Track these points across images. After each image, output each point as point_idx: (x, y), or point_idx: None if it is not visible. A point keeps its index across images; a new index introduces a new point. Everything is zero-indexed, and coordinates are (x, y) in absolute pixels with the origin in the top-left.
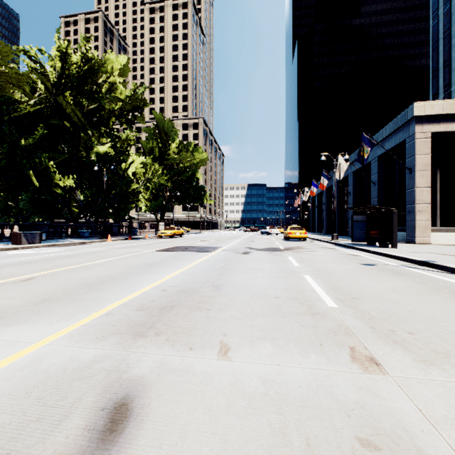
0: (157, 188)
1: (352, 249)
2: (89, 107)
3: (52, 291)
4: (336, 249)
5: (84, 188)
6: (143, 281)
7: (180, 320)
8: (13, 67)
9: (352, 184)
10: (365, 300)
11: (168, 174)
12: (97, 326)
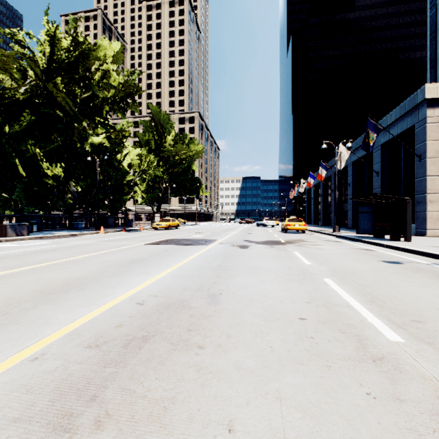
0: (153, 180)
1: (360, 242)
2: (83, 96)
3: None
4: (342, 242)
5: (79, 179)
6: (118, 287)
7: (150, 377)
8: None
9: (352, 174)
10: (437, 325)
11: (164, 166)
12: None
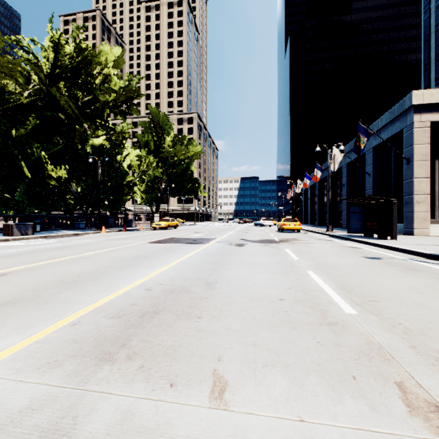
0: (152, 181)
1: (350, 241)
2: (84, 99)
3: (21, 290)
4: (333, 241)
5: (79, 180)
6: (128, 278)
7: (162, 334)
8: (4, 56)
9: (346, 176)
10: (388, 303)
11: (163, 167)
12: (54, 343)
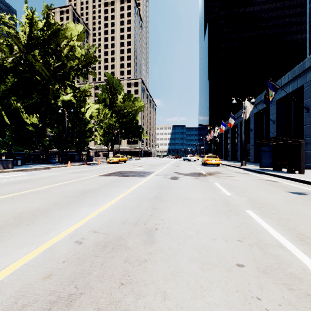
0: (108, 127)
1: (264, 174)
2: (55, 65)
3: None
4: (250, 174)
5: (53, 126)
6: (64, 221)
7: None
8: None
9: (254, 123)
10: None
11: (116, 117)
12: None
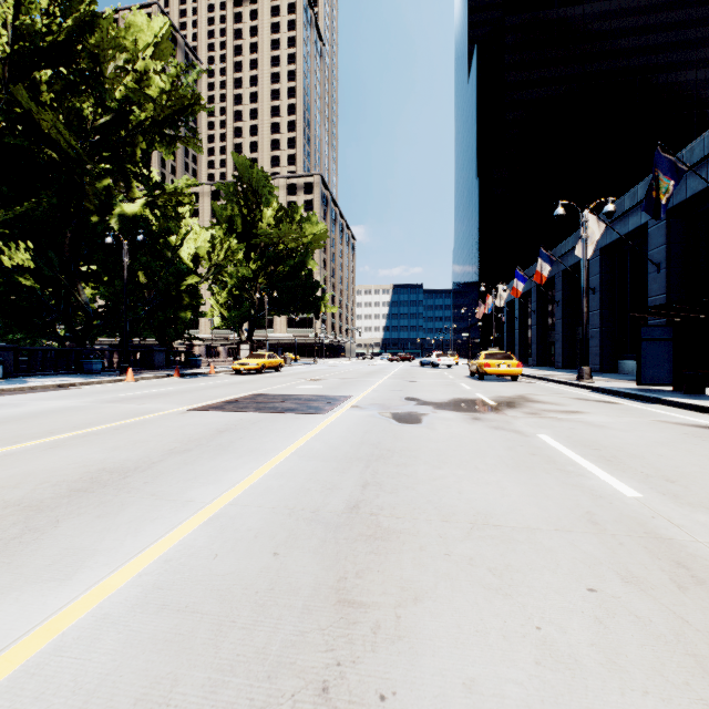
0: (240, 287)
1: (659, 404)
2: (97, 123)
3: None
4: (619, 403)
5: (99, 281)
6: None
7: None
8: None
9: (600, 272)
10: None
11: (258, 262)
12: None
